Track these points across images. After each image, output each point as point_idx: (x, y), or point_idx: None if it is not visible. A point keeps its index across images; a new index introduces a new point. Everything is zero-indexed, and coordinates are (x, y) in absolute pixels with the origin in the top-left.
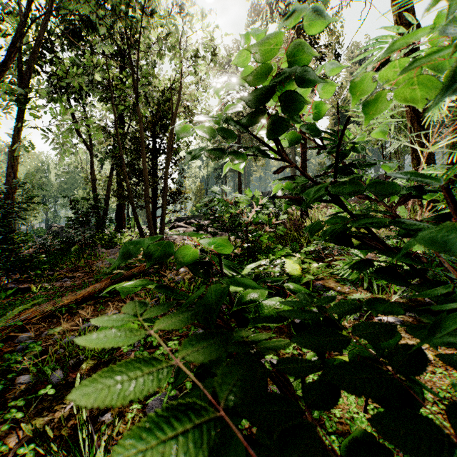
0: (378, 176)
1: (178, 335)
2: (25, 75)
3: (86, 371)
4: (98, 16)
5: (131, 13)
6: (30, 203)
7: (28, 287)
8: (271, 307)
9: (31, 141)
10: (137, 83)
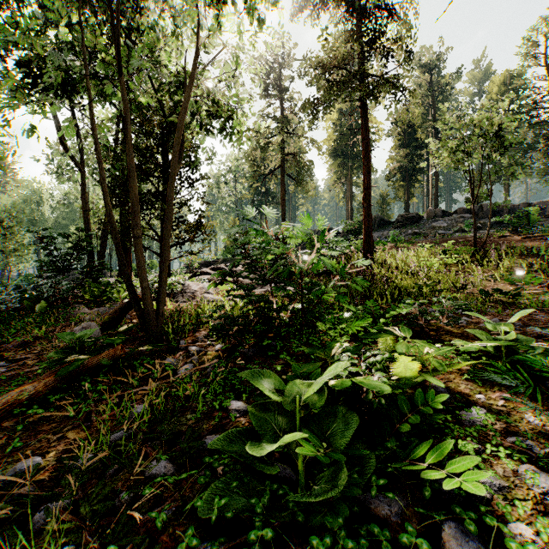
0: (456, 210)
1: None
2: None
3: None
4: None
5: None
6: None
7: None
8: None
9: None
10: (118, 36)
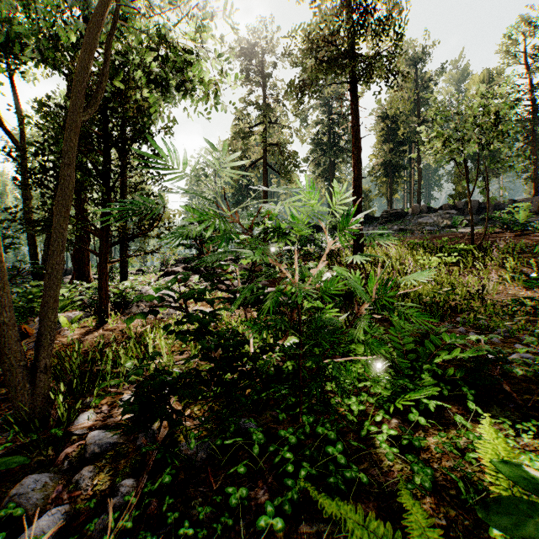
0: (441, 206)
1: None
2: None
3: None
4: None
5: None
6: None
7: None
8: None
9: None
10: None
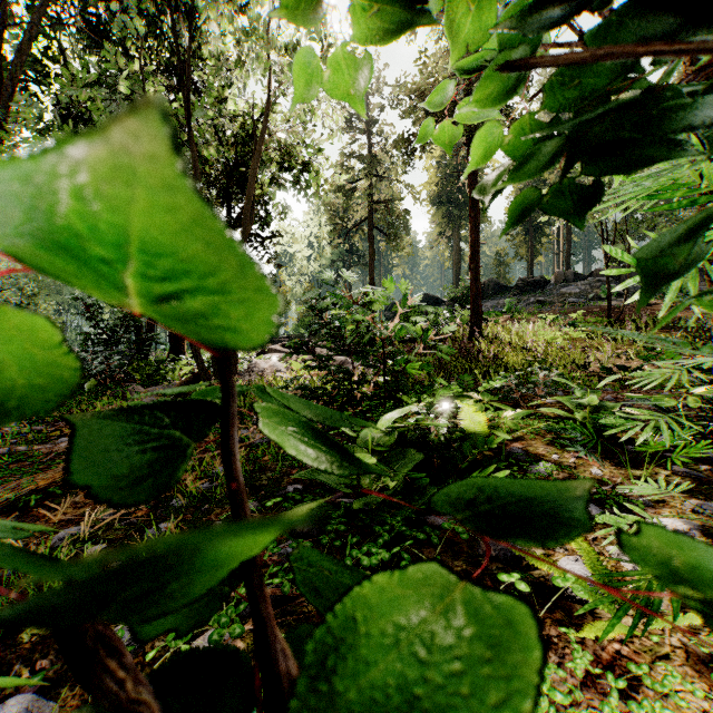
0: (592, 272)
1: None
2: (4, 89)
3: (28, 649)
4: None
5: None
6: None
7: None
8: None
9: None
10: (188, 89)
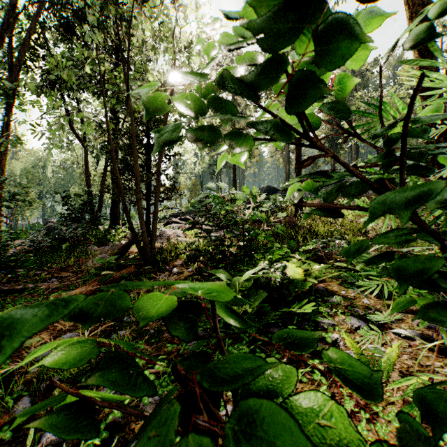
0: None
1: (168, 352)
2: (14, 68)
3: None
4: (85, 2)
5: (121, 0)
6: (13, 200)
7: (13, 288)
8: (318, 424)
9: (17, 135)
10: (128, 73)
